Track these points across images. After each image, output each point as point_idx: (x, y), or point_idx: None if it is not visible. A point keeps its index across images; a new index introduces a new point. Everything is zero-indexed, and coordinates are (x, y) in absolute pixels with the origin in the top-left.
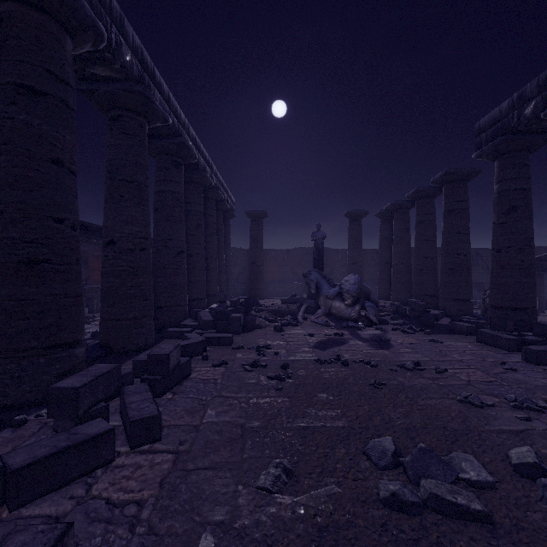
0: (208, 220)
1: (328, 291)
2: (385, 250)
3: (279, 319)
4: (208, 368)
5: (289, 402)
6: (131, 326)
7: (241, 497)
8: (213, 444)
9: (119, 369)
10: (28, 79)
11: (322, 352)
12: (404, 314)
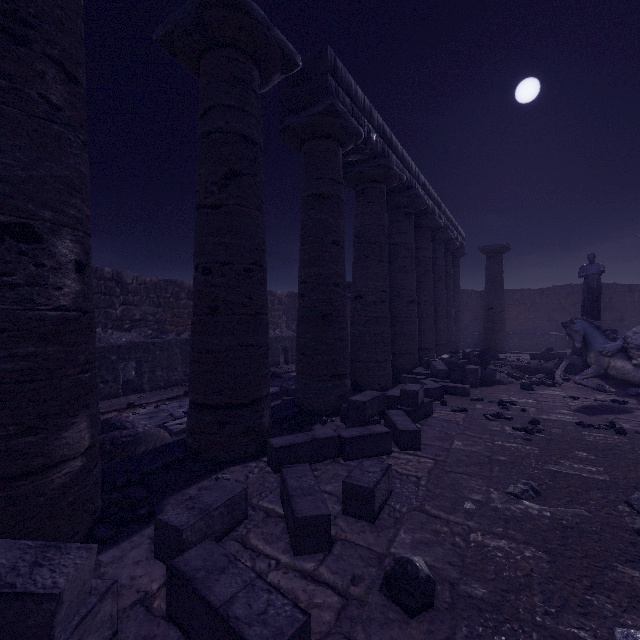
0: (435, 263)
1: (603, 345)
2: None
3: (527, 376)
4: (448, 412)
5: (538, 450)
6: (374, 368)
7: (493, 494)
8: (463, 461)
9: (383, 396)
10: (321, 189)
11: (588, 417)
12: None
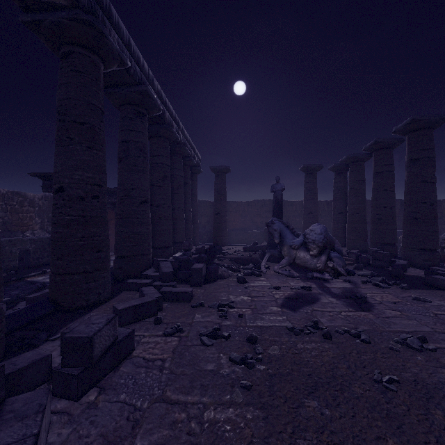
0: (175, 173)
1: (292, 240)
2: (339, 201)
3: (242, 267)
4: (159, 339)
5: (263, 420)
6: (81, 280)
7: None
8: None
9: None
10: None
11: (294, 314)
12: (366, 263)
